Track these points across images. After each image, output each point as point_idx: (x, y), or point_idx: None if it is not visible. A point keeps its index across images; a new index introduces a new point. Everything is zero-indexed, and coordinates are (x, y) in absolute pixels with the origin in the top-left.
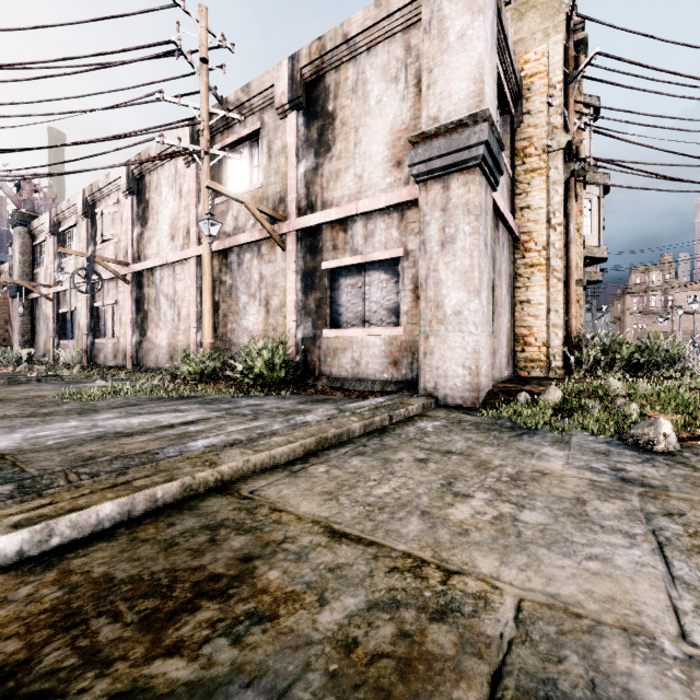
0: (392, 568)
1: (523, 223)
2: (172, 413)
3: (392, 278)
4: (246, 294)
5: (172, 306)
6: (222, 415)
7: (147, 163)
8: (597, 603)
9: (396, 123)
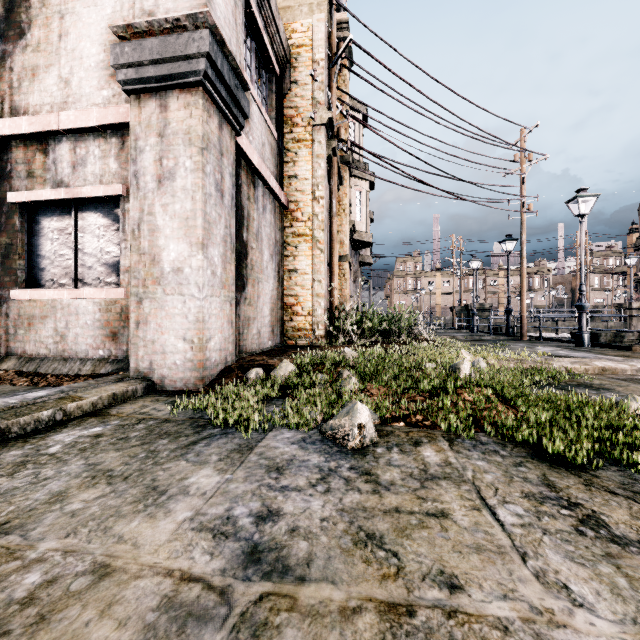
0: None
1: (291, 192)
2: None
3: (112, 224)
4: None
5: None
6: None
7: None
8: None
9: (115, 19)
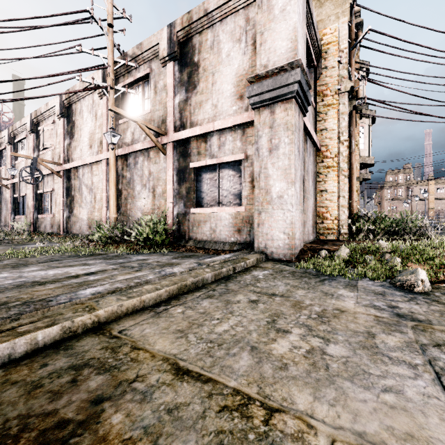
0: (222, 407)
1: (322, 139)
2: (81, 266)
3: (236, 174)
4: (140, 184)
5: (90, 193)
6: (117, 267)
7: (73, 96)
8: (399, 441)
9: (239, 69)
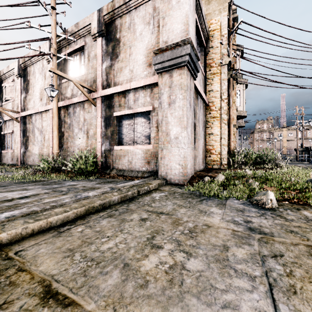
0: None
1: (210, 98)
2: (20, 191)
3: (147, 121)
4: (77, 128)
5: (40, 134)
6: (49, 191)
7: (28, 61)
8: None
9: (149, 44)
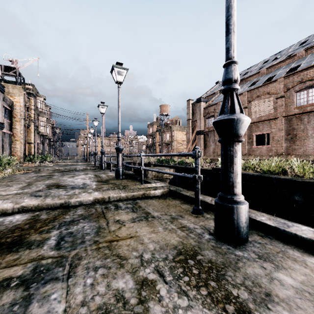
0: None
1: (14, 131)
2: None
3: None
4: None
5: None
6: None
7: None
8: None
9: None
